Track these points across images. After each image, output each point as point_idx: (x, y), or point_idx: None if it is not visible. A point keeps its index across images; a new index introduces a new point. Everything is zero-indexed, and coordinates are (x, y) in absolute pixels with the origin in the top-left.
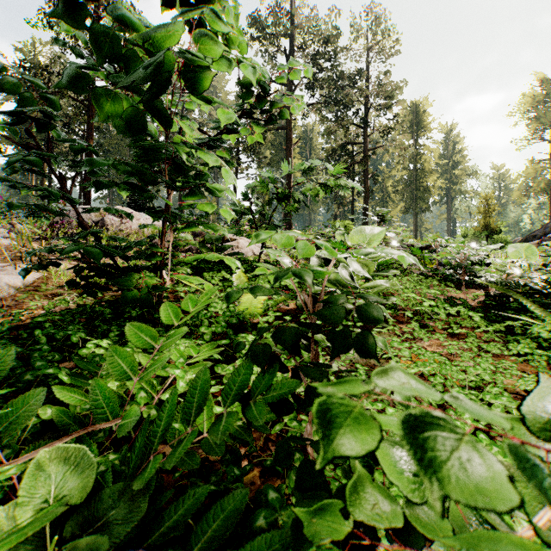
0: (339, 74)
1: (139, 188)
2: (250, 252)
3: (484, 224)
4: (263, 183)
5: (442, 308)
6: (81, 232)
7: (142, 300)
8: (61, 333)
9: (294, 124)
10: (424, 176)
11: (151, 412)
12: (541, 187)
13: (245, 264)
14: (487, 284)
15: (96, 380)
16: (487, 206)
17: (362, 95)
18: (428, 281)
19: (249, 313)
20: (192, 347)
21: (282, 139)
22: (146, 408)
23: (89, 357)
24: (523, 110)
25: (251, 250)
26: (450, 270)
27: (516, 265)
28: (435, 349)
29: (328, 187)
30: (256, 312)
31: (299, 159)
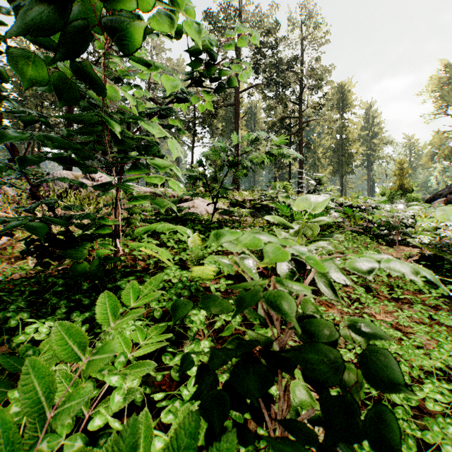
0: (279, 60)
1: (79, 162)
2: (204, 211)
3: (399, 184)
4: (215, 152)
5: (383, 270)
6: (33, 204)
7: (94, 272)
8: (1, 314)
9: (241, 101)
10: (349, 144)
11: (75, 444)
12: (445, 153)
13: (199, 225)
14: (423, 246)
15: (2, 411)
16: (402, 169)
17: (298, 77)
18: (362, 238)
19: (201, 278)
20: (139, 330)
21: (231, 114)
22: (69, 440)
23: (22, 350)
24: (430, 90)
25: (205, 209)
26: (384, 231)
27: (450, 229)
28: (383, 317)
29: (272, 155)
30: (209, 278)
31: (245, 131)
